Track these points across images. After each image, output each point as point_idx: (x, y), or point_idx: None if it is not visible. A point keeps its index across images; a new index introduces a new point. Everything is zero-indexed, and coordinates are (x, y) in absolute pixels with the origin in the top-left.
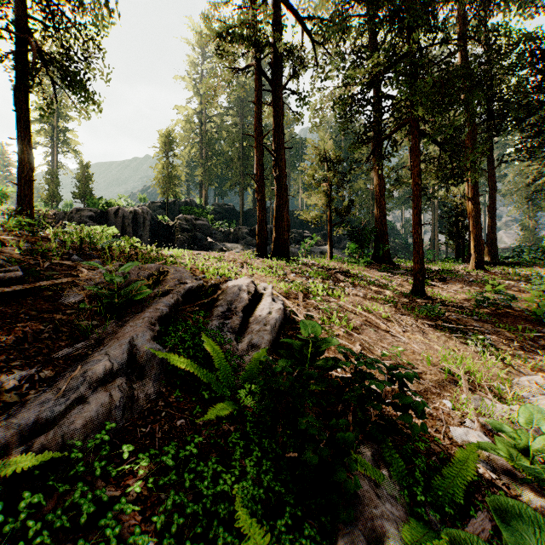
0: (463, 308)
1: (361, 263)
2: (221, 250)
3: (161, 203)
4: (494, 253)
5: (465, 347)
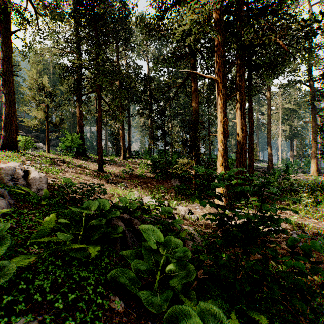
0: (118, 175)
1: (70, 156)
2: None
3: None
4: (130, 153)
5: (118, 188)
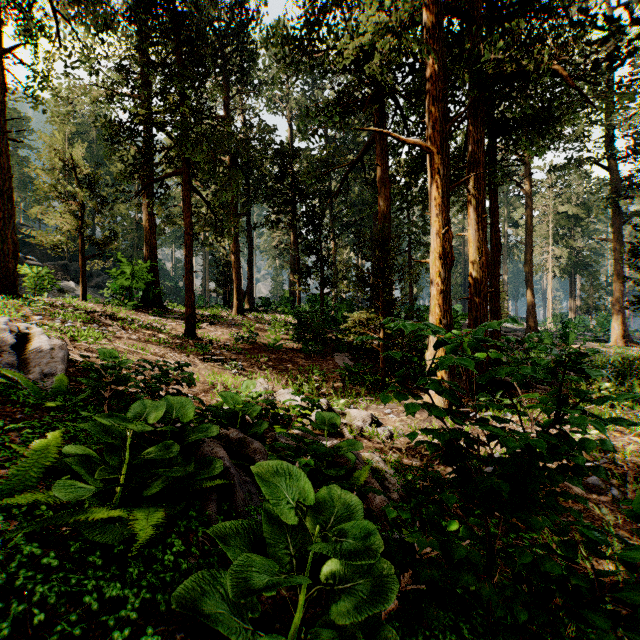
0: (226, 345)
1: (129, 306)
2: None
3: None
4: (252, 301)
5: (224, 371)
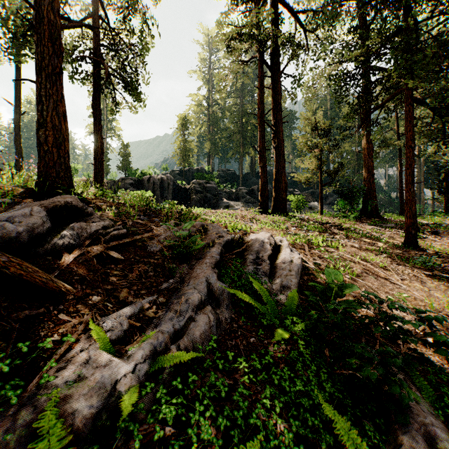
0: None
1: (351, 218)
2: (226, 207)
3: (179, 171)
4: None
5: None
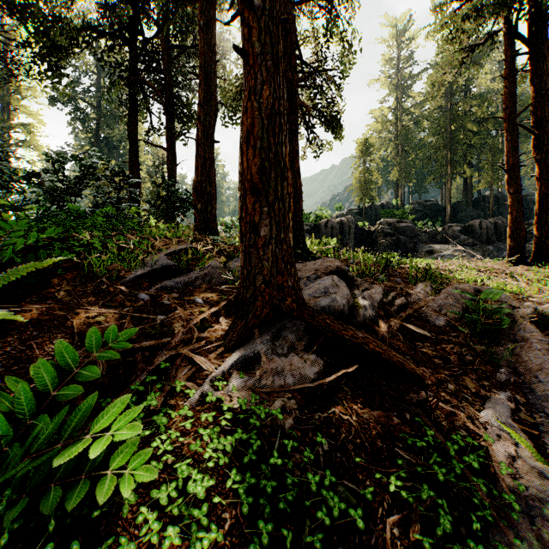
0: None
1: None
2: (428, 253)
3: (357, 210)
4: None
5: None
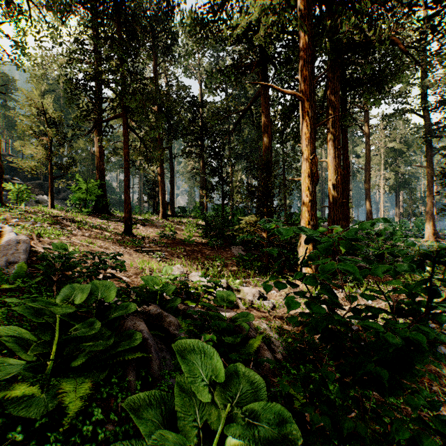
0: (153, 240)
1: (84, 212)
2: None
3: None
4: (173, 209)
5: (152, 259)
